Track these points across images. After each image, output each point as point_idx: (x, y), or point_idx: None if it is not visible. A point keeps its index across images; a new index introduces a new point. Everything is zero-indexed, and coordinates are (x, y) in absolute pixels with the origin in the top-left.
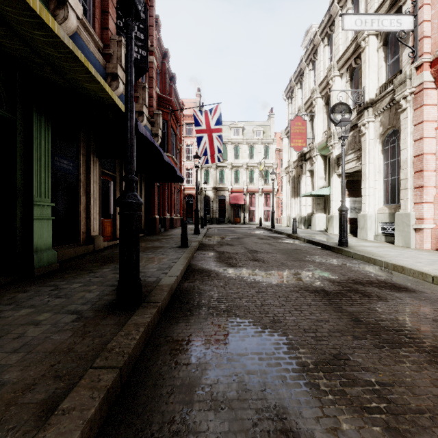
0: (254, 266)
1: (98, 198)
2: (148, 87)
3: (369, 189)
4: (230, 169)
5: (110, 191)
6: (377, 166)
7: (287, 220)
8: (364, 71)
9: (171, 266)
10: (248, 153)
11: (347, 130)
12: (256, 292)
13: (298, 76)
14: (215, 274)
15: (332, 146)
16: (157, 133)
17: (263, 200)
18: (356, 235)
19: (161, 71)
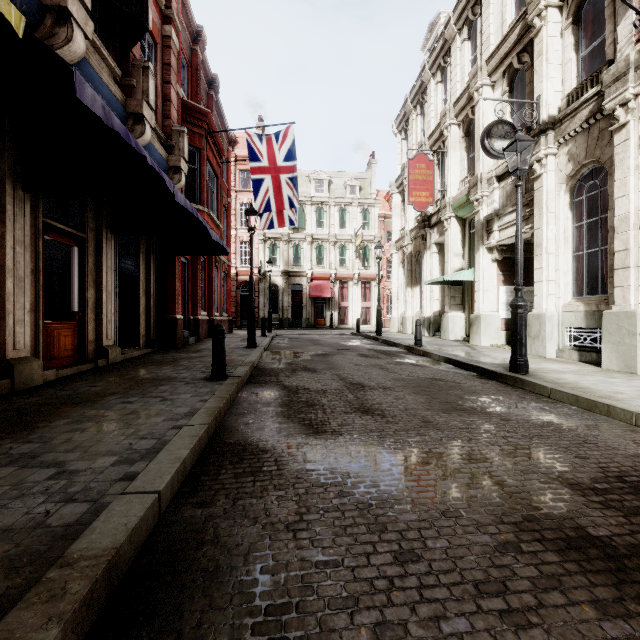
0: (367, 431)
1: (29, 277)
2: (160, 81)
3: (548, 270)
4: (310, 243)
5: (71, 267)
6: (562, 231)
7: (398, 322)
8: (539, 69)
9: (162, 444)
10: (338, 220)
11: (504, 174)
12: (395, 559)
13: (418, 95)
14: (275, 463)
15: (479, 201)
16: (179, 167)
17: (360, 292)
18: None
19: (189, 63)
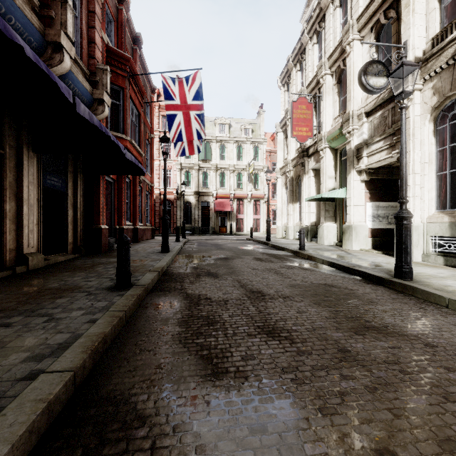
0: (278, 371)
1: None
2: (86, 25)
3: (414, 187)
4: (215, 171)
5: None
6: (426, 154)
7: (282, 230)
8: (406, 19)
9: None
10: (236, 154)
11: (372, 110)
12: None
13: (298, 55)
14: (150, 455)
15: (350, 133)
16: (102, 99)
17: (252, 208)
18: (388, 252)
19: (115, 19)
